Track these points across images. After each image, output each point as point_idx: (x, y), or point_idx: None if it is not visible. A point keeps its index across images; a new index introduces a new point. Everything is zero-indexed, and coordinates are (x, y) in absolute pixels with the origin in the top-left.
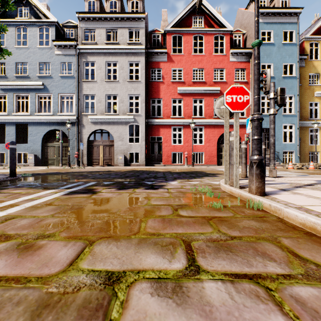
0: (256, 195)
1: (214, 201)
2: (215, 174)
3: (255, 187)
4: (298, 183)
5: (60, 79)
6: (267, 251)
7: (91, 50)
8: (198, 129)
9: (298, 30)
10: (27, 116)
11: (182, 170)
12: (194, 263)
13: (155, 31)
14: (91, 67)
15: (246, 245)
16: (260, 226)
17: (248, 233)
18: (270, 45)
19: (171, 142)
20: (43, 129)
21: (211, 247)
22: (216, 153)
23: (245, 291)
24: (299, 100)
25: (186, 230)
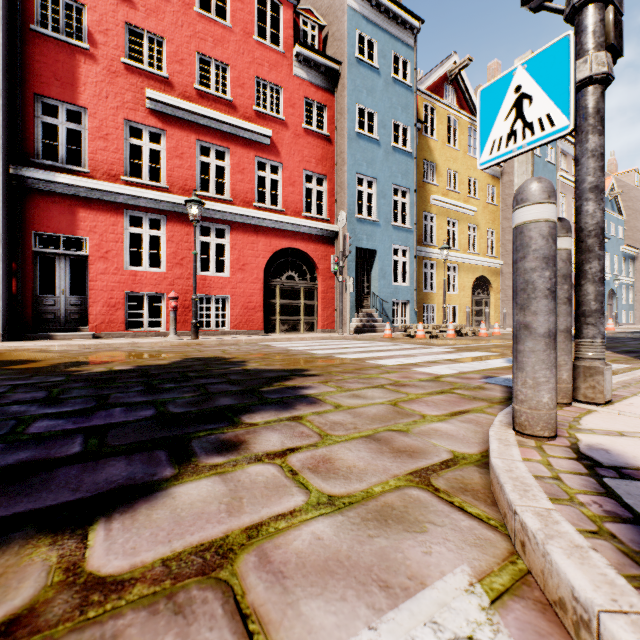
0: None
1: None
2: (286, 375)
3: None
4: None
5: None
6: None
7: None
8: (213, 230)
9: (415, 64)
10: None
11: (150, 355)
12: None
13: None
14: None
15: None
16: None
17: None
18: (373, 72)
19: (123, 261)
20: None
21: None
22: (263, 301)
23: None
24: (416, 201)
25: None
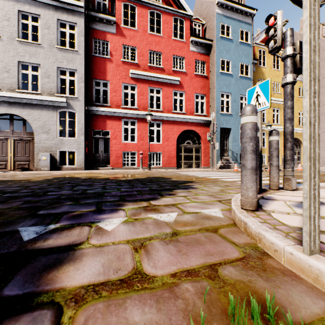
0: None
1: None
2: (186, 182)
3: None
4: None
5: None
6: None
7: None
8: (155, 124)
9: (252, 32)
10: None
11: (136, 175)
12: None
13: None
14: None
15: None
16: None
17: None
18: (229, 41)
19: (121, 139)
20: None
21: None
22: (176, 154)
23: None
24: None
25: None
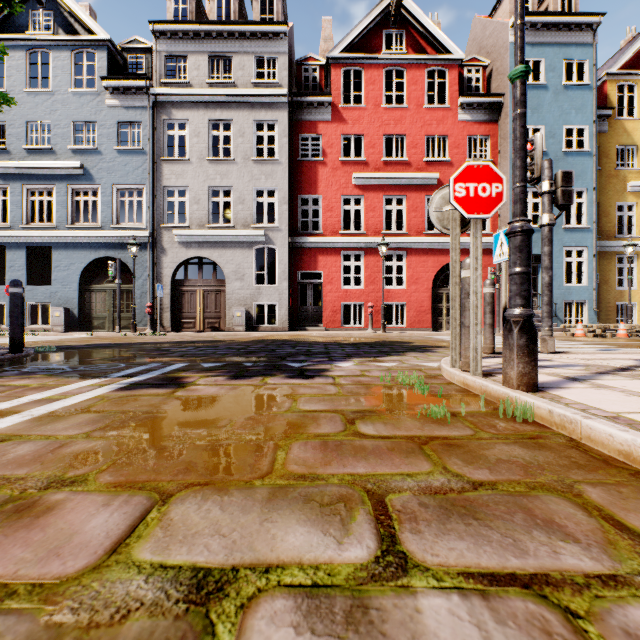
0: (518, 390)
1: (431, 403)
2: (430, 347)
3: (517, 374)
4: (602, 366)
5: (117, 156)
6: (556, 516)
7: (178, 97)
8: (394, 256)
9: (594, 59)
10: (50, 230)
11: (362, 339)
12: (394, 546)
13: (308, 60)
14: (178, 133)
15: (506, 501)
16: (533, 459)
17: (508, 474)
18: (539, 89)
19: (340, 283)
20: (83, 256)
21: (430, 507)
22: (431, 306)
23: (515, 618)
24: (596, 198)
25: (375, 469)
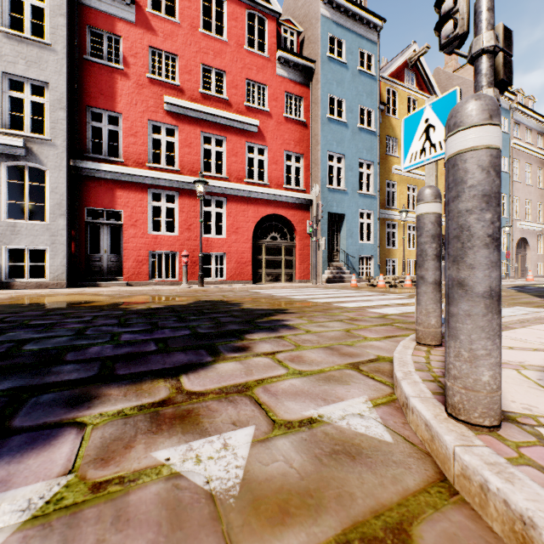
0: None
1: None
2: (272, 312)
3: None
4: None
5: None
6: None
7: None
8: (214, 202)
9: (378, 56)
10: None
11: (172, 298)
12: None
13: None
14: None
15: None
16: None
17: None
18: (342, 66)
19: (147, 227)
20: None
21: None
22: (252, 257)
23: None
24: (379, 172)
25: None
